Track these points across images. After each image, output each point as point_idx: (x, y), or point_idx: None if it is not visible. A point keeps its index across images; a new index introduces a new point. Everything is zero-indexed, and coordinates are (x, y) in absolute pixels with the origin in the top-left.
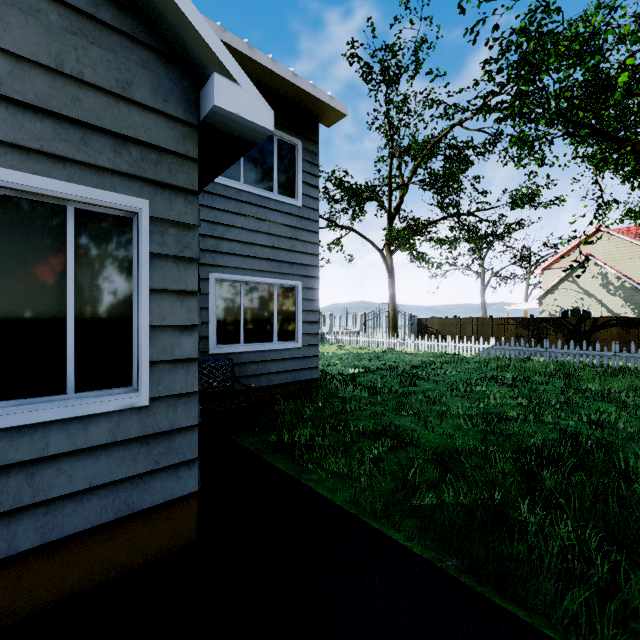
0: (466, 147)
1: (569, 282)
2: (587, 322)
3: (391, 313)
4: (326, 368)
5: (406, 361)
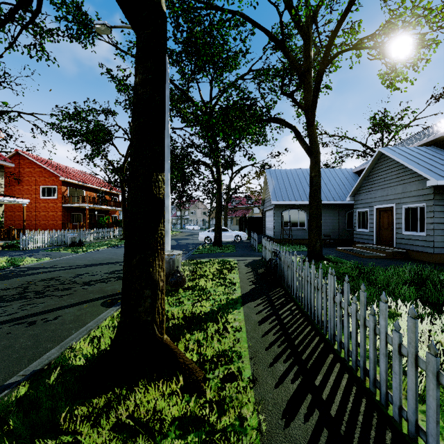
0: None
1: None
2: None
3: None
4: None
5: None
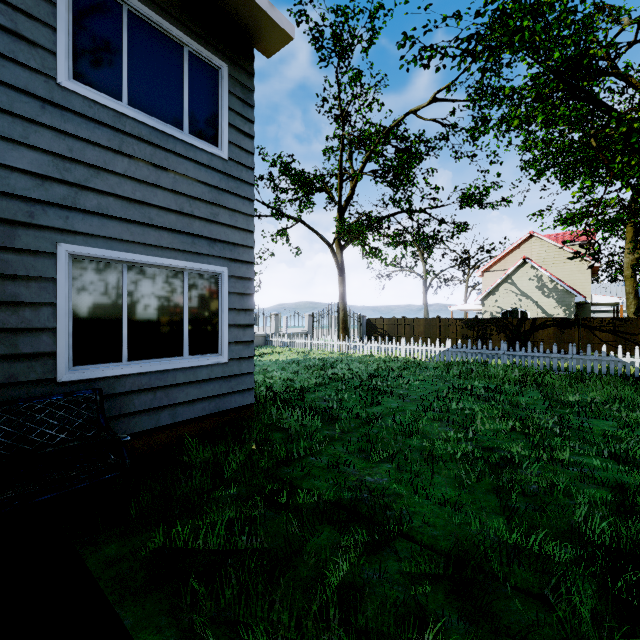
0: (418, 140)
1: (509, 284)
2: (527, 323)
3: (341, 313)
4: (268, 381)
5: (361, 368)
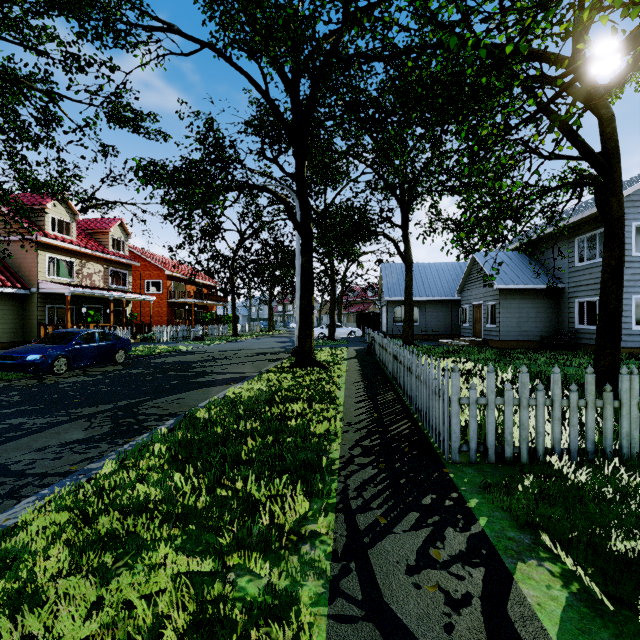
0: None
1: None
2: None
3: None
4: None
5: None
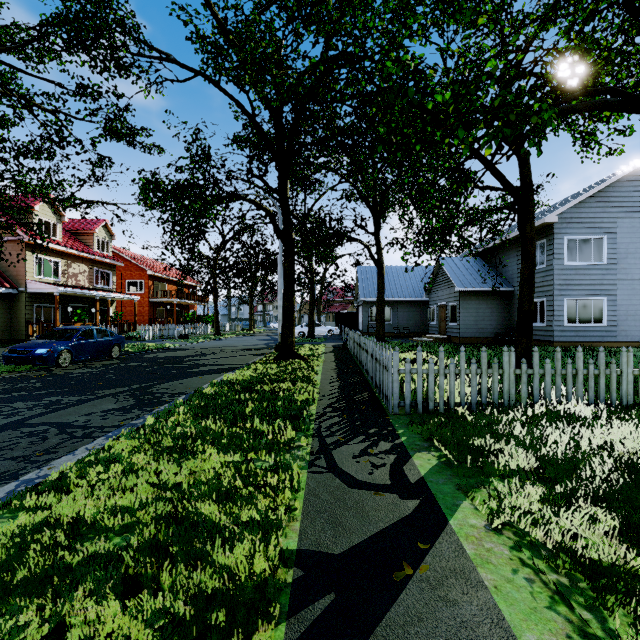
0: None
1: None
2: None
3: None
4: None
5: None
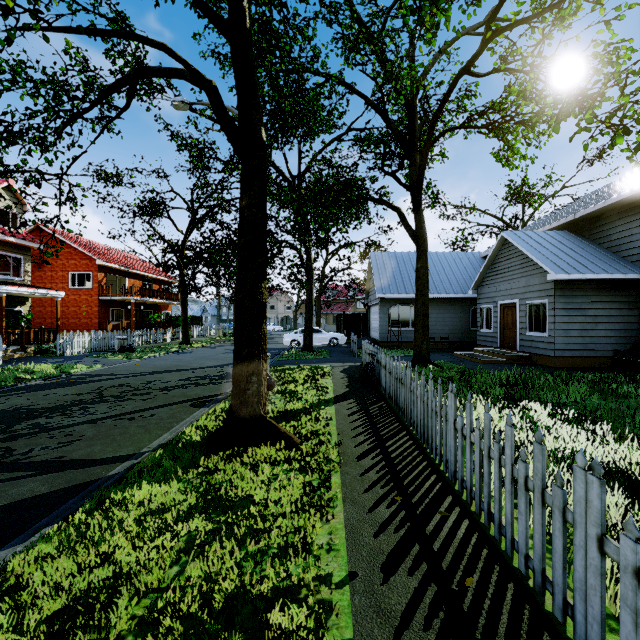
0: None
1: None
2: None
3: None
4: None
5: None
